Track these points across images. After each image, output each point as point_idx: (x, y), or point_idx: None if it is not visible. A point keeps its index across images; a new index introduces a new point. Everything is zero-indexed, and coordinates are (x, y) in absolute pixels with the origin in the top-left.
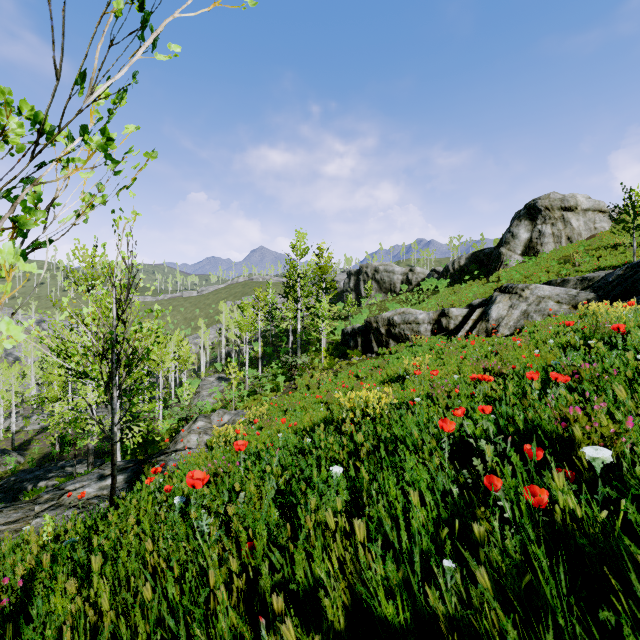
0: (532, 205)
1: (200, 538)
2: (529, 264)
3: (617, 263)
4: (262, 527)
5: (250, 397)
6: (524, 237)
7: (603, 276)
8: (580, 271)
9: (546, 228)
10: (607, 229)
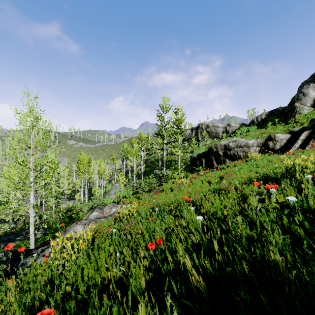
0: None
1: None
2: None
3: None
4: None
5: (134, 195)
6: (312, 94)
7: None
8: None
9: None
10: None
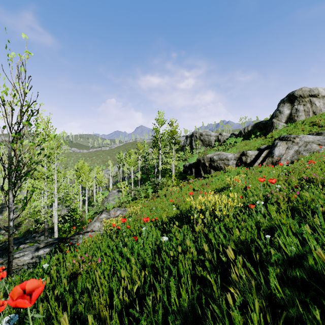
0: (291, 94)
1: None
2: (290, 127)
3: None
4: None
5: (133, 201)
6: (287, 112)
7: None
8: (324, 129)
9: (300, 107)
10: None
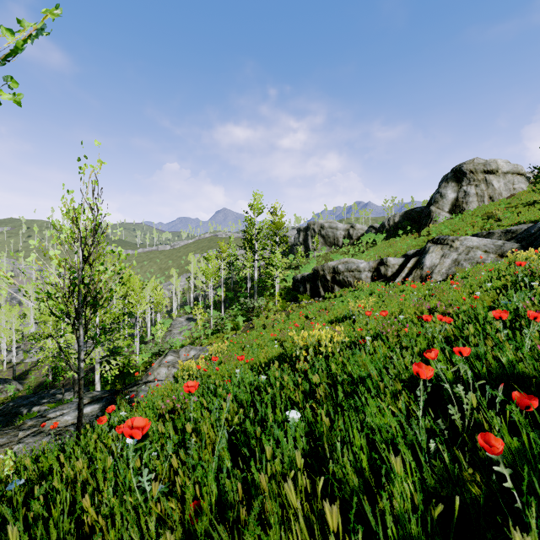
0: (458, 169)
1: (140, 496)
2: (456, 220)
3: (535, 218)
4: (211, 483)
5: (214, 335)
6: (451, 197)
7: (526, 228)
8: (502, 225)
9: (471, 189)
10: (524, 189)
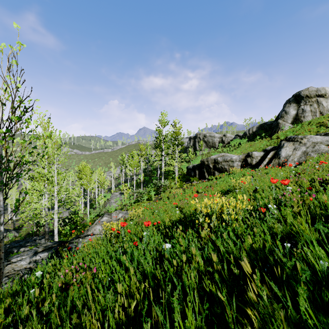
0: (297, 94)
1: None
2: (296, 128)
3: None
4: None
5: (135, 203)
6: (293, 113)
7: None
8: None
9: (307, 107)
10: None
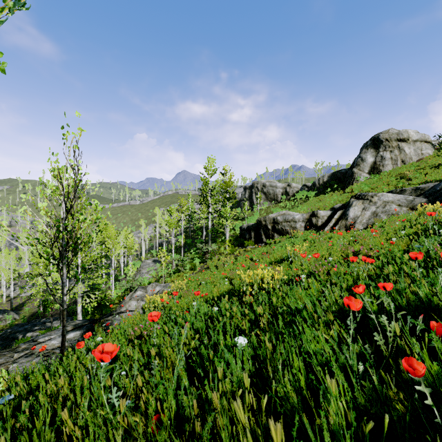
0: (376, 138)
1: (109, 411)
2: (374, 180)
3: (440, 178)
4: (170, 399)
5: (175, 274)
6: (370, 160)
7: (432, 186)
8: (412, 184)
9: (386, 154)
10: (431, 154)
